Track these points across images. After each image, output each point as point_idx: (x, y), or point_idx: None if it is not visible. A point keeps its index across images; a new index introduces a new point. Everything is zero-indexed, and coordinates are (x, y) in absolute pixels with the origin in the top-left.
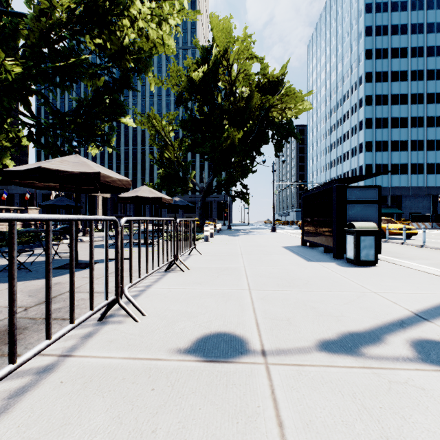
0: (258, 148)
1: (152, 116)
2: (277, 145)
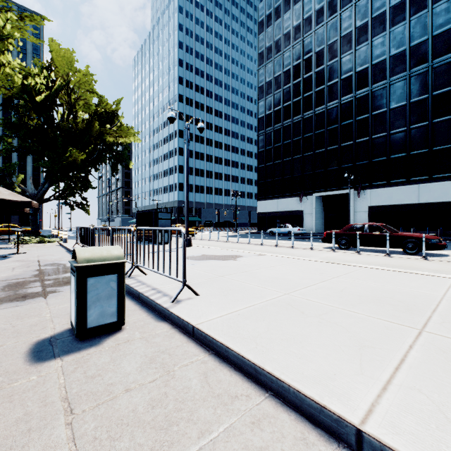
0: (95, 164)
1: None
2: (112, 165)
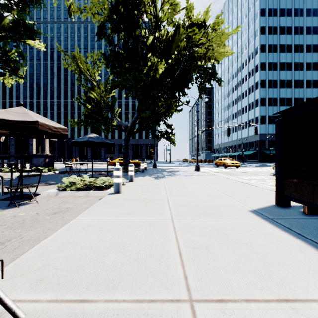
0: (183, 89)
1: (78, 56)
2: (201, 86)
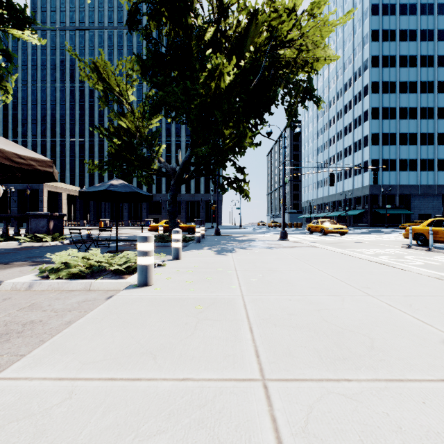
0: (261, 113)
1: (101, 64)
2: (289, 108)
